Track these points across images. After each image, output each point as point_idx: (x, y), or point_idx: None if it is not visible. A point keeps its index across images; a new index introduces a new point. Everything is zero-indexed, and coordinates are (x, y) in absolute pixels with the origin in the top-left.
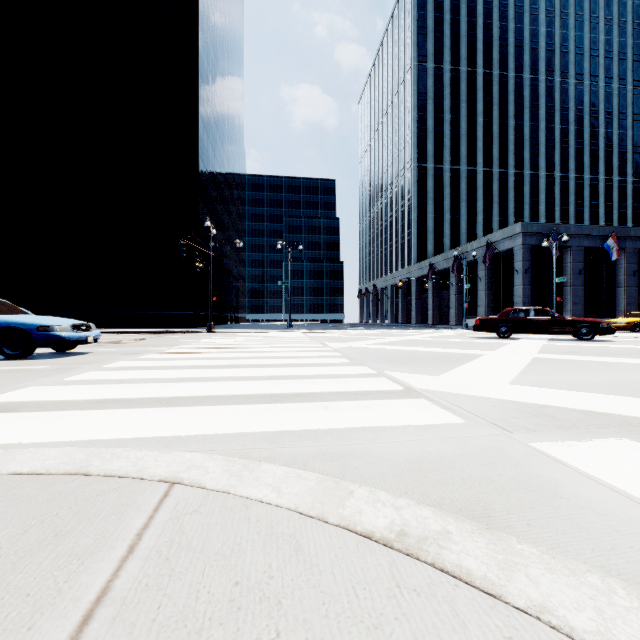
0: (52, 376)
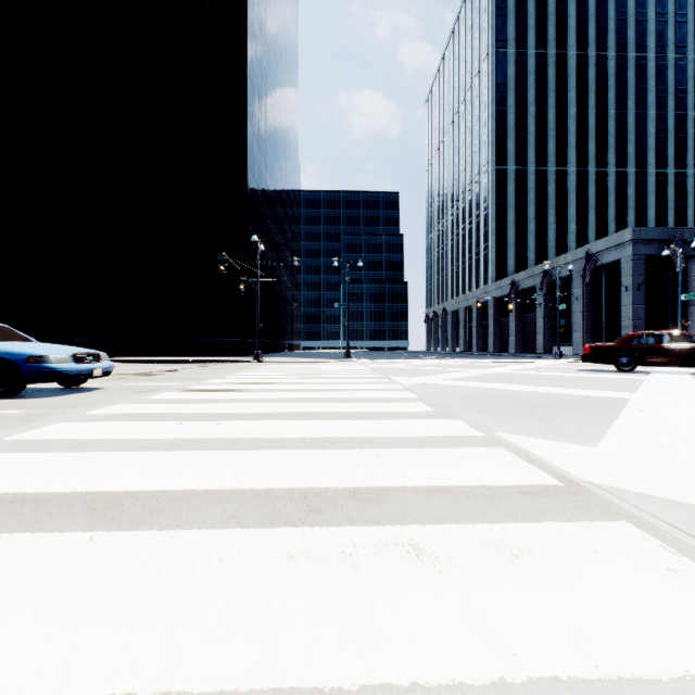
0: (0, 430)
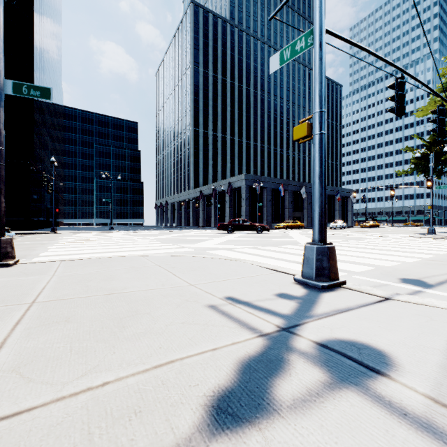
0: (36, 251)
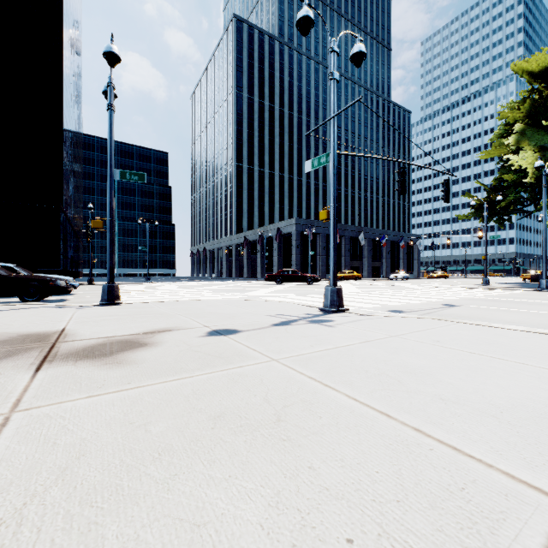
0: None
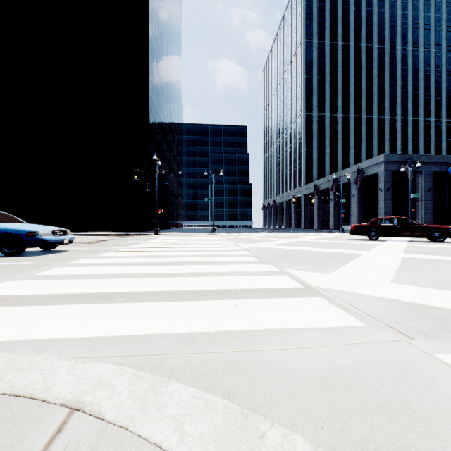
0: (29, 271)
